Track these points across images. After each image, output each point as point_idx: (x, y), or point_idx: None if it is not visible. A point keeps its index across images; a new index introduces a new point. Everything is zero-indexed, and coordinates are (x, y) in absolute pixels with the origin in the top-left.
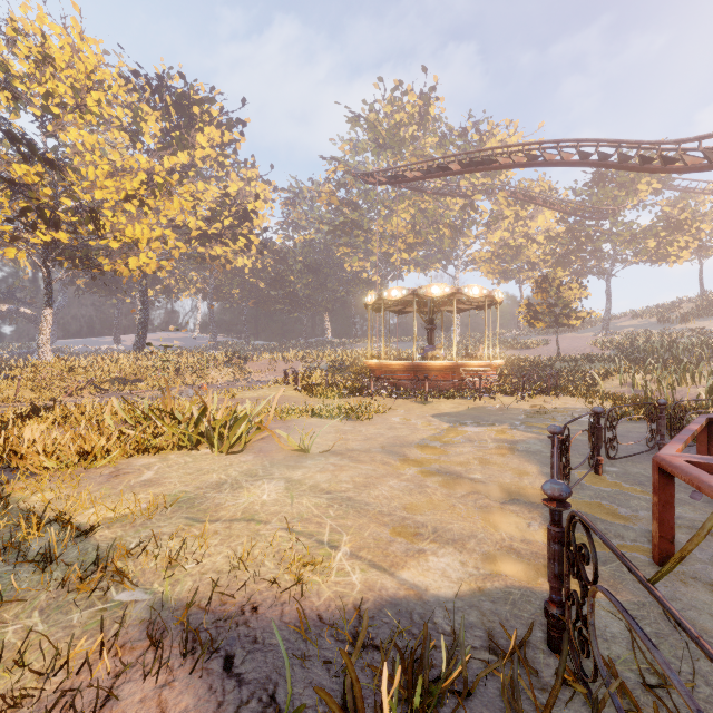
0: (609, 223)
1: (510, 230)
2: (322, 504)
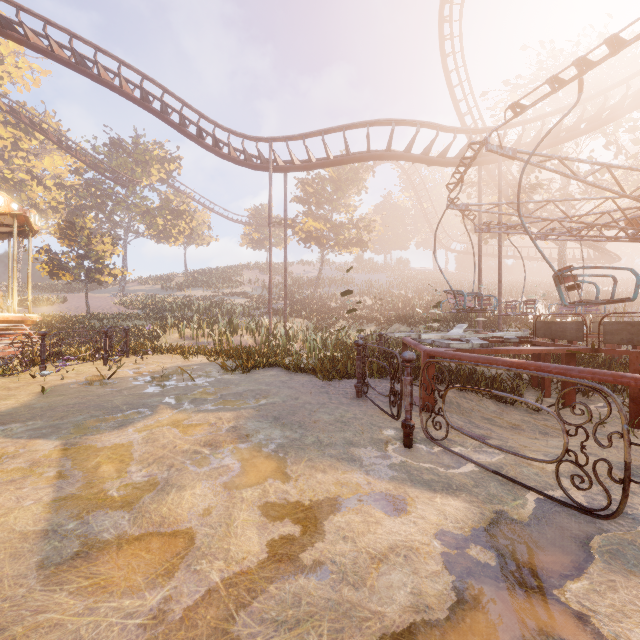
0: (126, 193)
1: (7, 156)
2: None
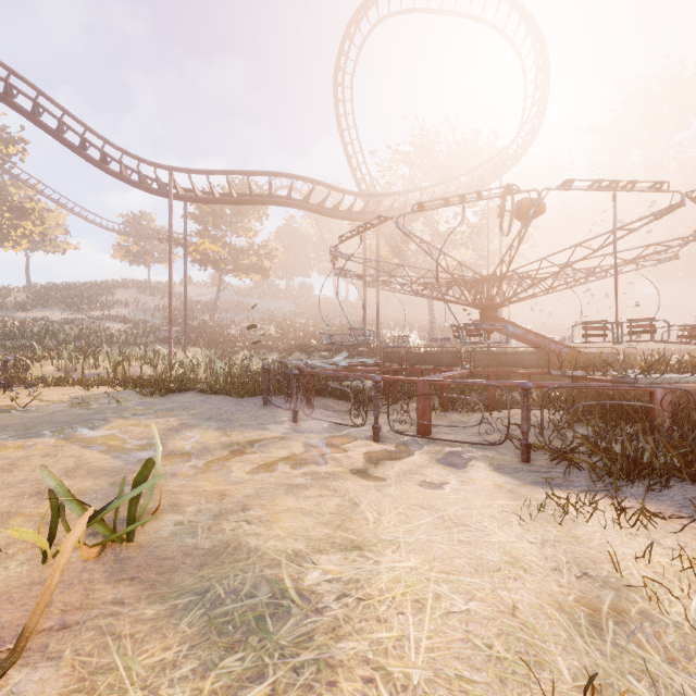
0: None
1: None
2: (400, 518)
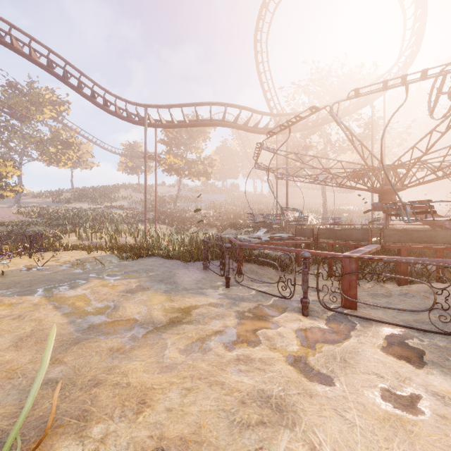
0: (21, 125)
1: None
2: None
